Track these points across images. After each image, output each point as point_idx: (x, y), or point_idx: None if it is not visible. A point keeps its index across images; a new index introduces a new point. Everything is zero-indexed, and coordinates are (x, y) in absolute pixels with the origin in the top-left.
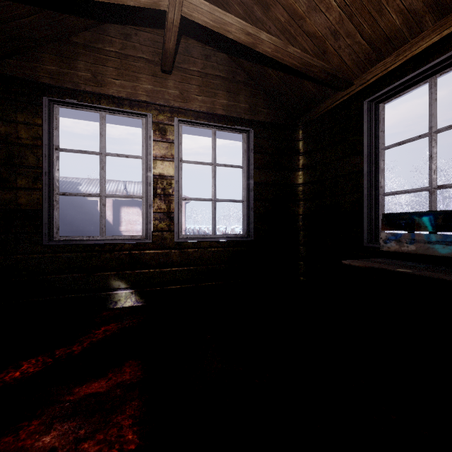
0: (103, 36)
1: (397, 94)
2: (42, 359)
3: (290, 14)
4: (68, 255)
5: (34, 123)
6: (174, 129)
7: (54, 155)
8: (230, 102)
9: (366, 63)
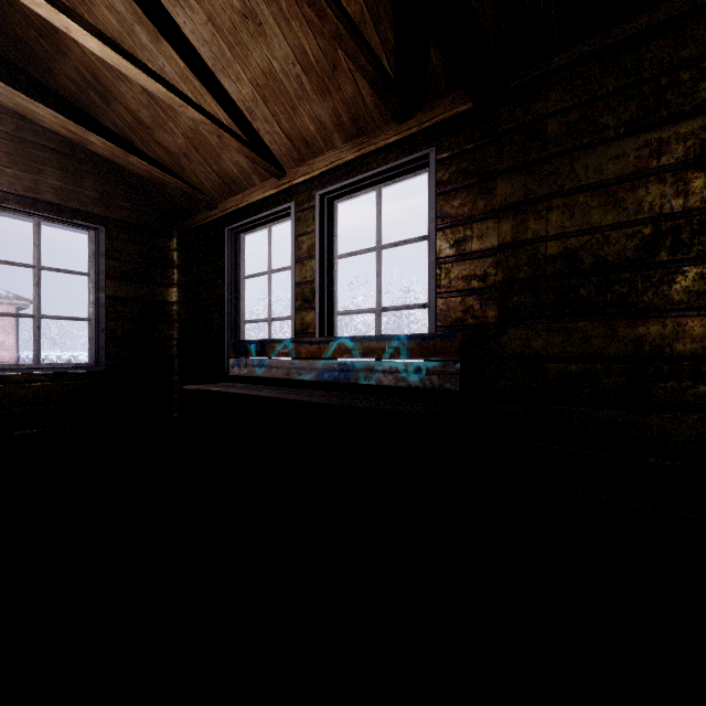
0: None
1: (251, 230)
2: None
3: (136, 118)
4: None
5: None
6: None
7: None
8: (68, 186)
9: (223, 193)
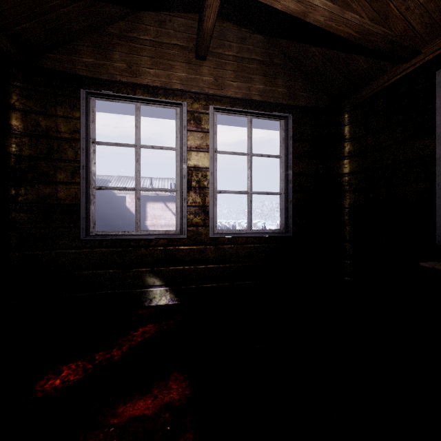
0: (138, 24)
1: None
2: (81, 365)
3: None
4: (104, 250)
5: (72, 116)
6: (209, 118)
7: (91, 149)
8: (267, 87)
9: None
